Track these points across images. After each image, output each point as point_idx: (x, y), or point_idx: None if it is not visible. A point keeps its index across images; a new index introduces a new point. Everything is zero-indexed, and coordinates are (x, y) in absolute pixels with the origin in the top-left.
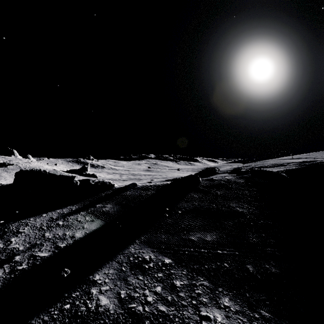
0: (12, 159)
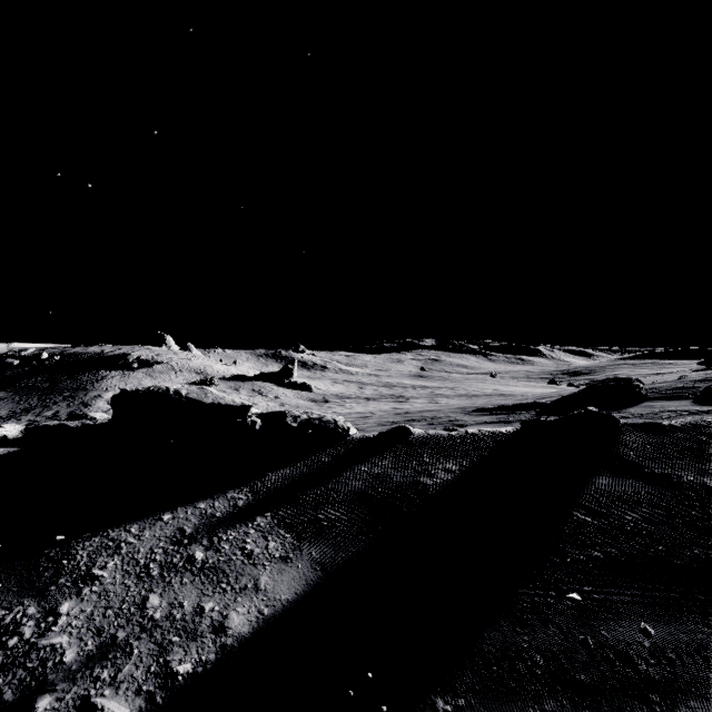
0: (162, 352)
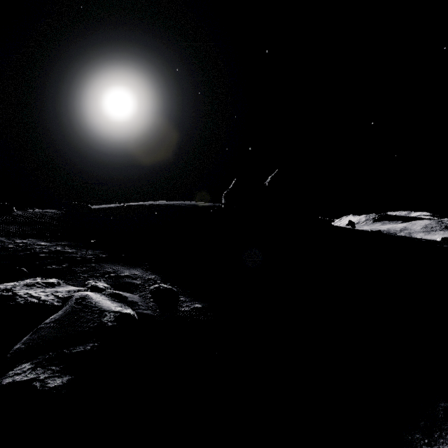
0: None
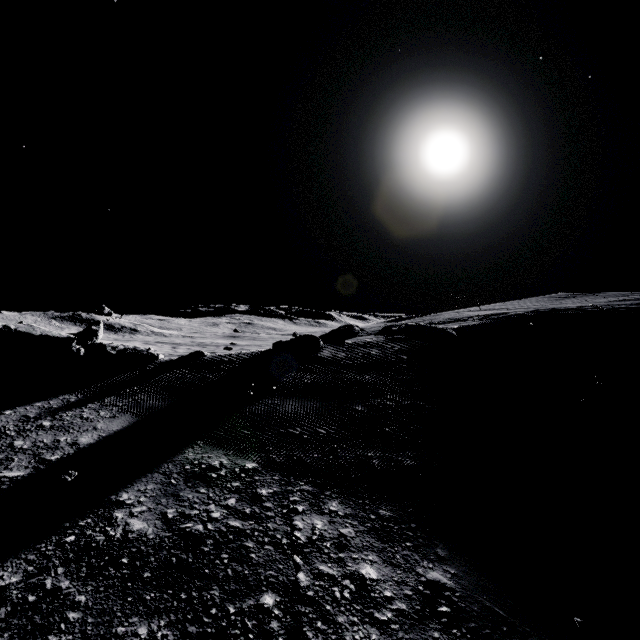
0: None
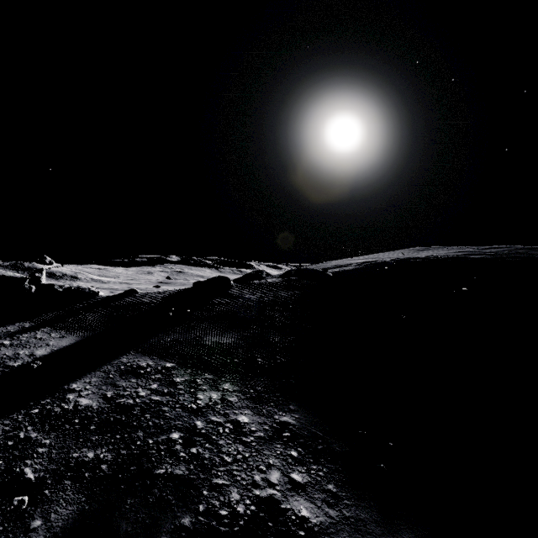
0: None
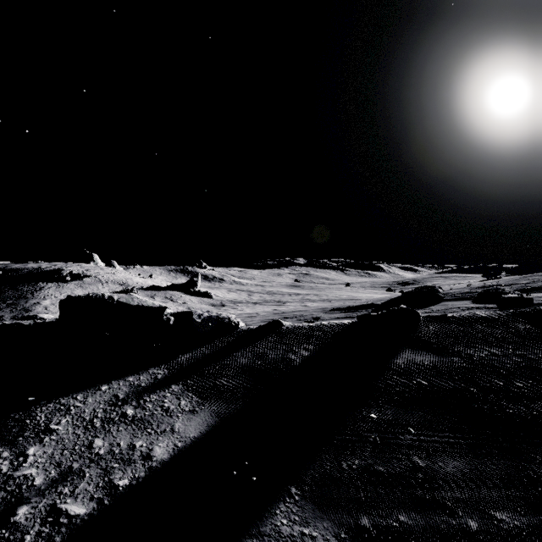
0: (91, 267)
